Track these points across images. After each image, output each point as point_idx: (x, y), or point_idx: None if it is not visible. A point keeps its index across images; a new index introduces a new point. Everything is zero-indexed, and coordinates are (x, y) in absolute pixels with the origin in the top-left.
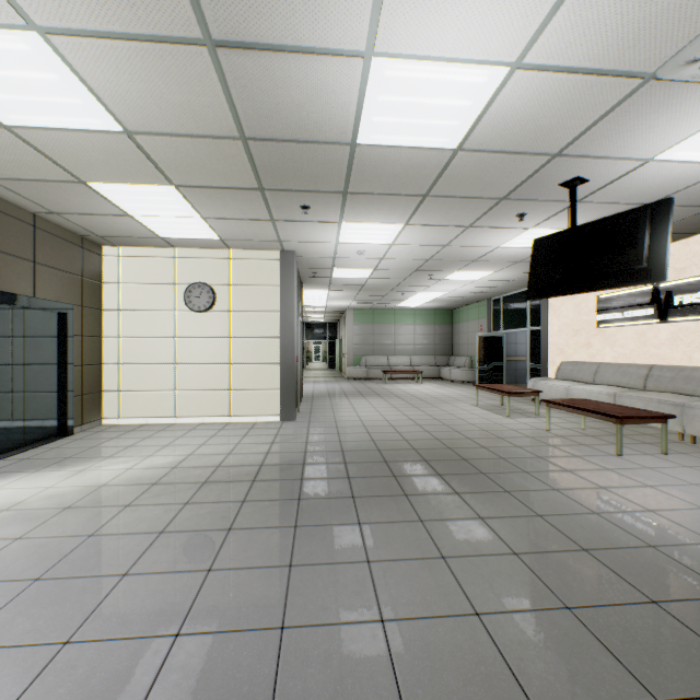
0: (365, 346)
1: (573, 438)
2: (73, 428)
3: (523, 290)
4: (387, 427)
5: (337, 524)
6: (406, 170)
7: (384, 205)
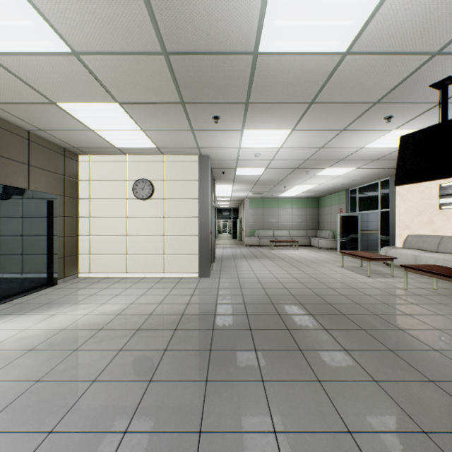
0: (258, 223)
1: (430, 296)
2: (57, 280)
3: (374, 182)
4: (277, 283)
5: (243, 380)
6: (298, 77)
7: (277, 113)
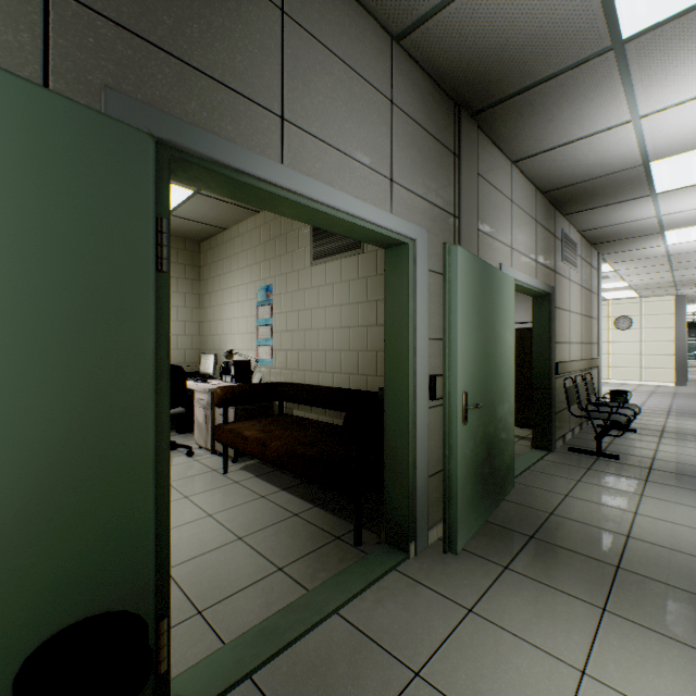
0: None
1: None
2: None
3: None
4: None
5: None
6: None
7: None
